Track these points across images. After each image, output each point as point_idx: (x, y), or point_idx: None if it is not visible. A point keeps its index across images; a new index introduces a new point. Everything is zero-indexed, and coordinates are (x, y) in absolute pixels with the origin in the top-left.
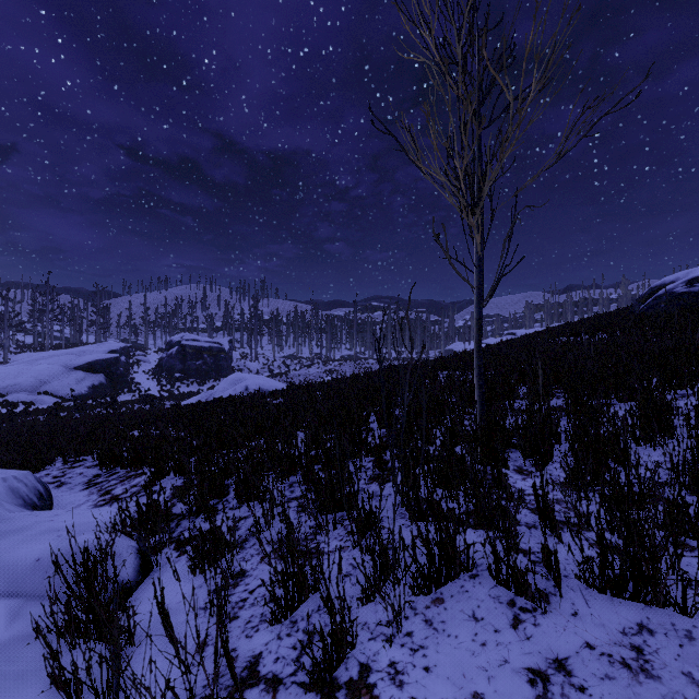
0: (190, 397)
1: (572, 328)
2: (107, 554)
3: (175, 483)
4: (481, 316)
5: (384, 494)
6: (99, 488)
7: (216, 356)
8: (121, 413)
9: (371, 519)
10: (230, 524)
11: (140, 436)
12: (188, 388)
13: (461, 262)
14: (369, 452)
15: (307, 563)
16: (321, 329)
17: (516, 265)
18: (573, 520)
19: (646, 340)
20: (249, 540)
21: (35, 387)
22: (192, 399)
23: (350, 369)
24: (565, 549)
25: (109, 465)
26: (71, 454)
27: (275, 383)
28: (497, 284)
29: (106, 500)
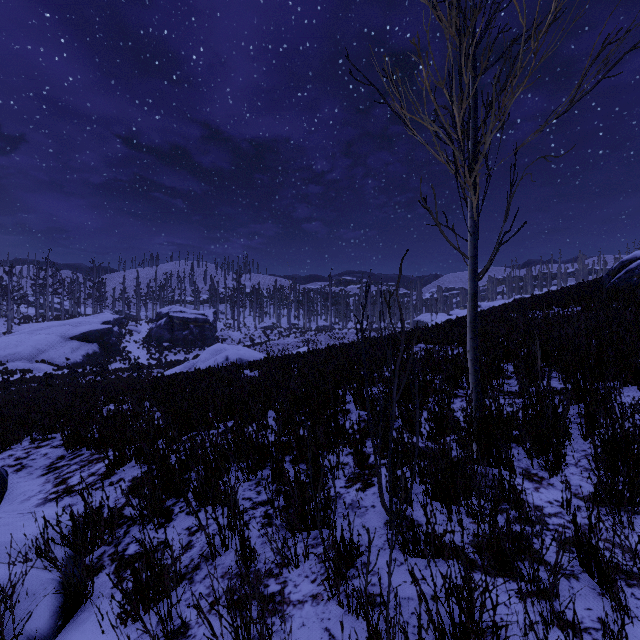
0: (176, 365)
1: (544, 301)
2: (4, 607)
3: (134, 473)
4: (476, 290)
5: (367, 505)
6: (57, 475)
7: (202, 327)
8: (109, 382)
9: (353, 550)
10: (184, 538)
11: (109, 414)
12: (175, 356)
13: (452, 229)
14: (347, 443)
15: (268, 620)
16: (298, 301)
17: (516, 232)
18: (631, 570)
19: (635, 315)
20: (201, 567)
21: (33, 355)
22: (176, 368)
23: (325, 339)
24: (632, 626)
25: (75, 446)
26: (38, 433)
27: (254, 354)
28: (495, 254)
29: (58, 493)
